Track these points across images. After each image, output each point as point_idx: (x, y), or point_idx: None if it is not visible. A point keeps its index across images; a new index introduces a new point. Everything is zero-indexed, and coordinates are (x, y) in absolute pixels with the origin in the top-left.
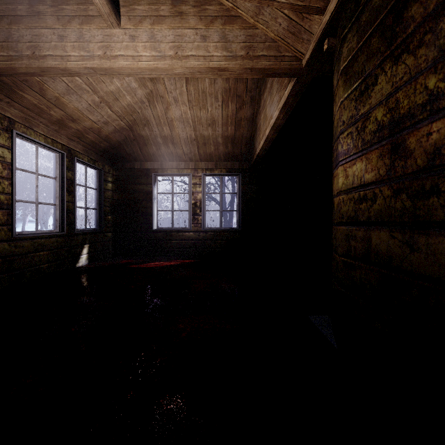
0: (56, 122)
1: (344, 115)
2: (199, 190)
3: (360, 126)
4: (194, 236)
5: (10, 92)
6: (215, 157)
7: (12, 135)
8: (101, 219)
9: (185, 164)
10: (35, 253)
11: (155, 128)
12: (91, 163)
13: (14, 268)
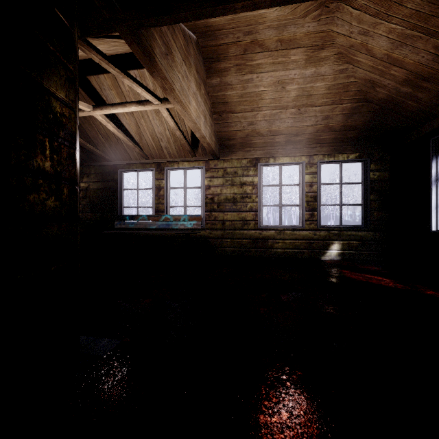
0: (287, 143)
1: None
2: None
3: None
4: None
5: (249, 144)
6: None
7: (258, 167)
8: (366, 215)
9: None
10: (276, 240)
11: (385, 82)
12: (346, 158)
13: (260, 246)
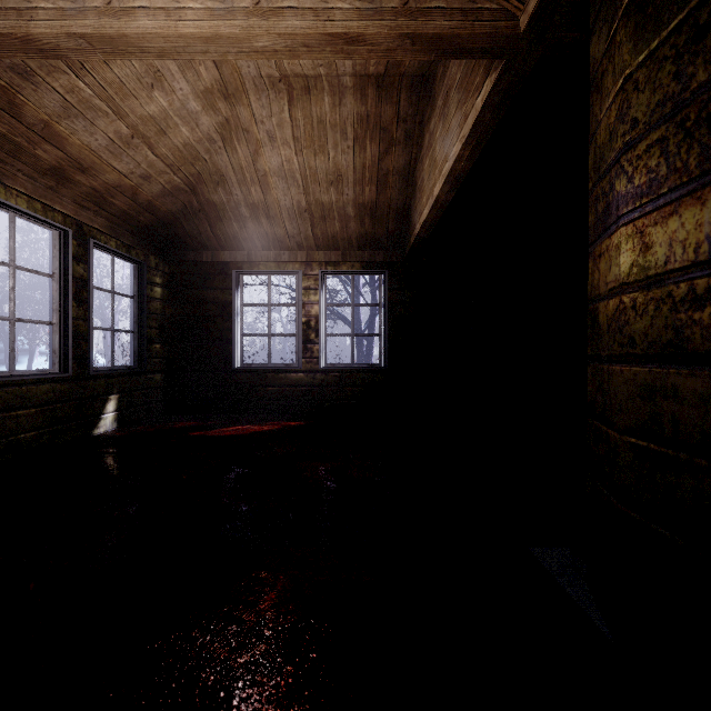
0: (50, 172)
1: (637, 105)
2: (314, 300)
3: (694, 115)
4: (305, 379)
5: None
6: (343, 242)
7: None
8: (142, 350)
9: (291, 254)
10: (8, 412)
11: (236, 190)
12: (123, 250)
13: None
